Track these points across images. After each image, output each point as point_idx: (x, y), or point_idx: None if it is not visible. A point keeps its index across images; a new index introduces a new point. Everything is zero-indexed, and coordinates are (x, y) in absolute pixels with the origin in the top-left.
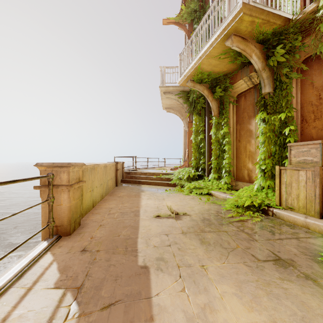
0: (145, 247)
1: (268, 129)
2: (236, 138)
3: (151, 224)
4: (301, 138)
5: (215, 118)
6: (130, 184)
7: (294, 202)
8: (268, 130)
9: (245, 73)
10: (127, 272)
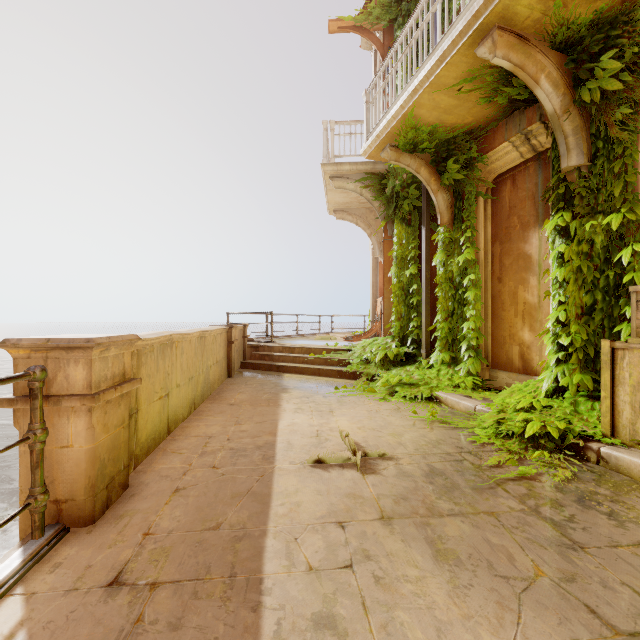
0: (283, 569)
1: (575, 252)
2: (493, 274)
3: (301, 488)
4: None
5: (444, 230)
6: (259, 372)
7: None
8: (577, 255)
9: (515, 126)
10: None
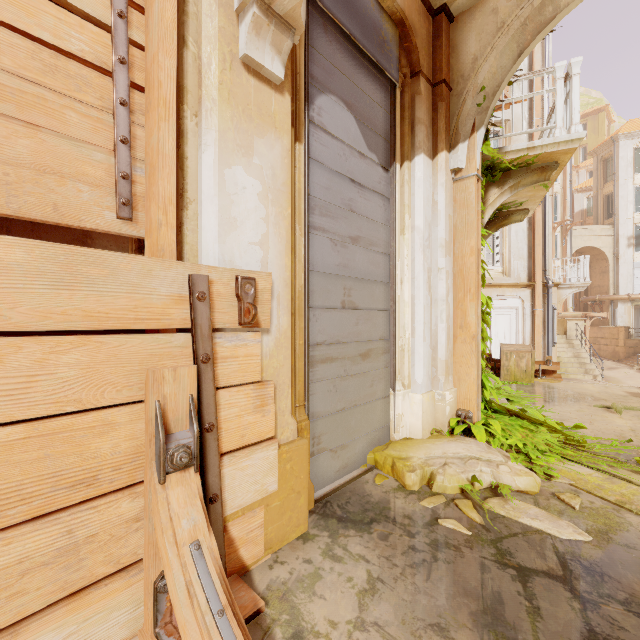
0: (639, 400)
1: None
2: None
3: None
4: None
5: None
6: None
7: None
8: None
9: None
10: None
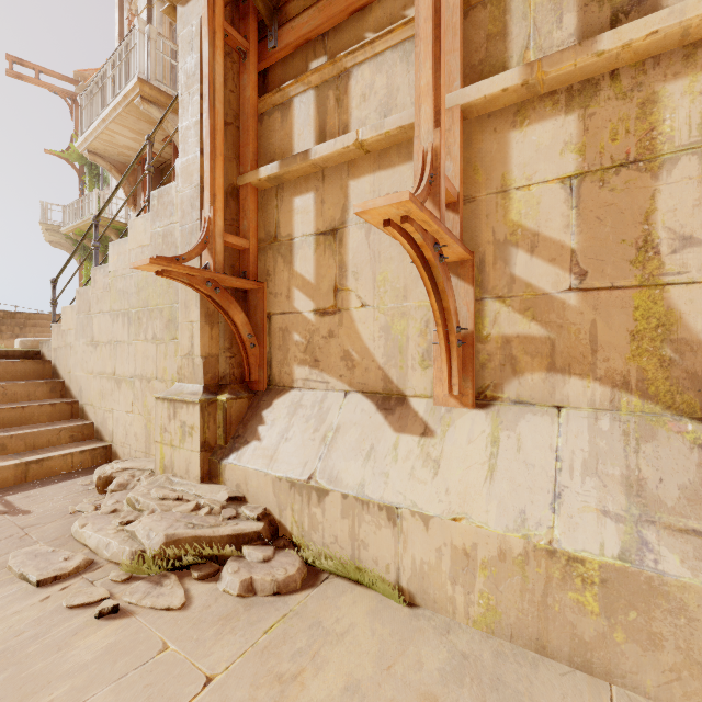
0: None
1: None
2: None
3: None
4: None
5: None
6: None
7: None
8: None
9: None
10: None
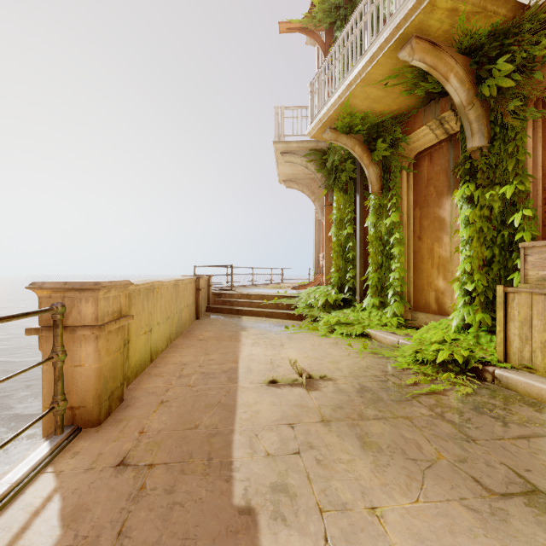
0: (247, 455)
1: (478, 216)
2: (414, 233)
3: (259, 401)
4: (543, 233)
5: (374, 198)
6: (222, 315)
7: (536, 355)
8: (479, 218)
9: (431, 113)
10: (209, 525)
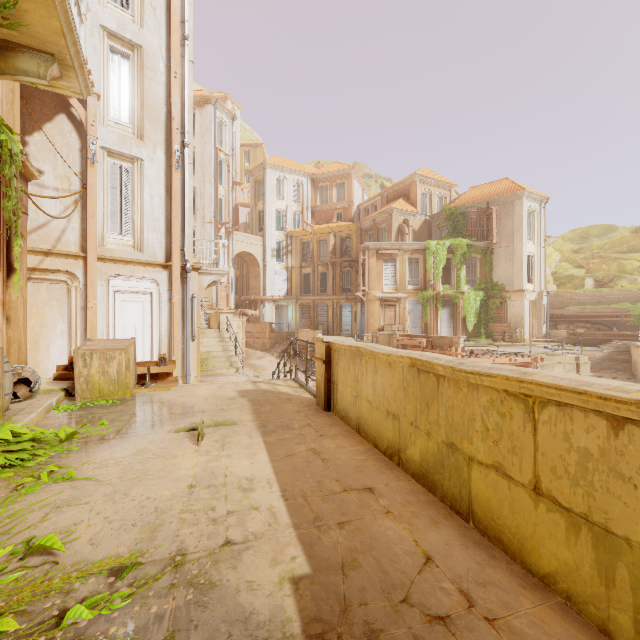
0: (244, 402)
1: None
2: None
3: (239, 416)
4: None
5: None
6: None
7: None
8: None
9: None
10: (253, 395)
